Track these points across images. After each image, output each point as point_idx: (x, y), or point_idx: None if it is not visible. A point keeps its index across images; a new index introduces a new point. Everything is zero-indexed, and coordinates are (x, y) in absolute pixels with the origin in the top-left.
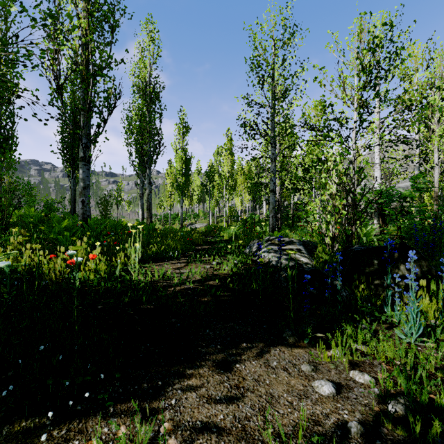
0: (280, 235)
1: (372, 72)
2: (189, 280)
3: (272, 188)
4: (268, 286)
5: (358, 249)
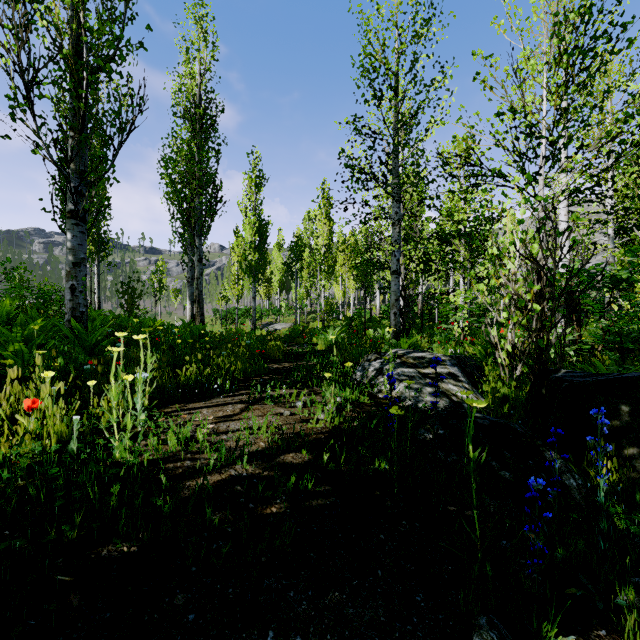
0: (410, 344)
1: (585, 54)
2: (242, 452)
3: (396, 268)
4: (408, 459)
5: (575, 378)
